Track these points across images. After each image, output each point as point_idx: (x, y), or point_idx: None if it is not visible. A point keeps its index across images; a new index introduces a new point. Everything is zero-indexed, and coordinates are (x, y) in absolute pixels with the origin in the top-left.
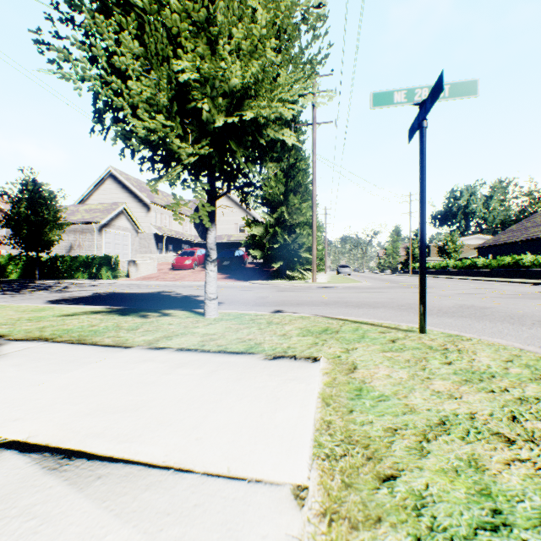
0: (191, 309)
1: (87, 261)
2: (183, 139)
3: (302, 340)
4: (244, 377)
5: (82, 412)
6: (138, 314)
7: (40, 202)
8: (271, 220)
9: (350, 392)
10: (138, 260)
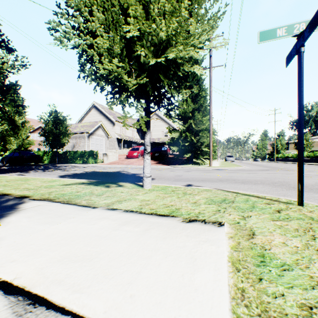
0: (135, 183)
1: (82, 154)
2: (129, 75)
3: (208, 207)
4: (168, 236)
5: (55, 258)
6: (104, 185)
7: (58, 122)
8: (184, 128)
9: (254, 258)
10: (108, 153)
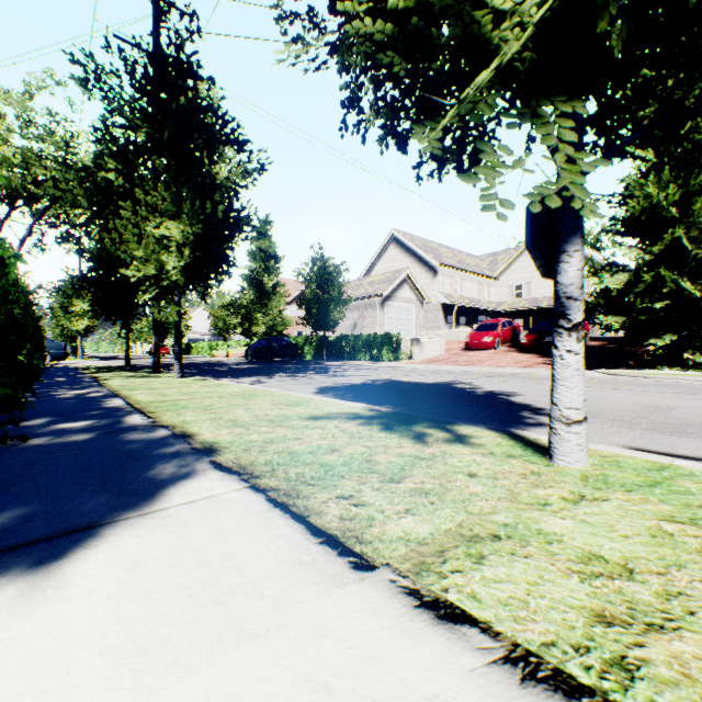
0: (508, 430)
1: (368, 340)
2: None
3: None
4: None
5: None
6: (409, 431)
7: (326, 279)
8: (646, 257)
9: None
10: (421, 338)
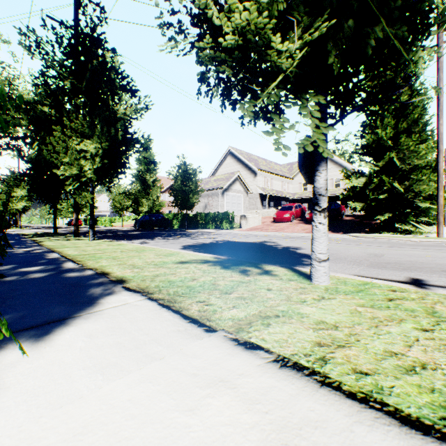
0: (292, 267)
1: (214, 216)
2: (285, 40)
3: None
4: None
5: None
6: (237, 268)
7: (187, 177)
8: (375, 169)
9: None
10: (247, 215)
